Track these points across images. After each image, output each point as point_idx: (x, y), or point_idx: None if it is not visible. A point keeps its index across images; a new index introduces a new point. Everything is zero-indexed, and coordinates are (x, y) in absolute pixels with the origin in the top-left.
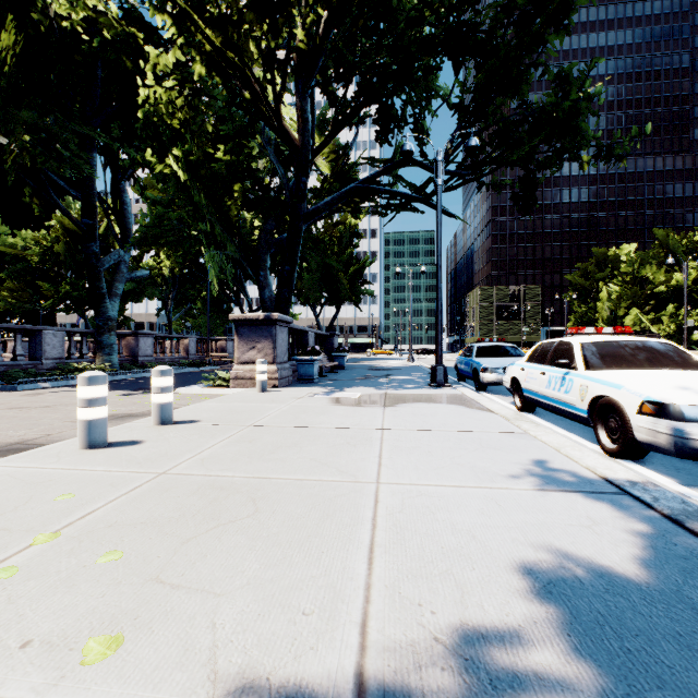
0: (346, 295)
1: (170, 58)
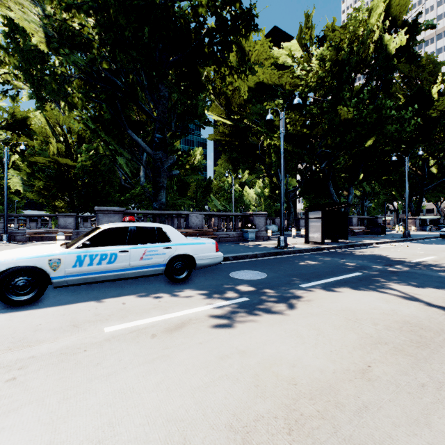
0: None
1: None
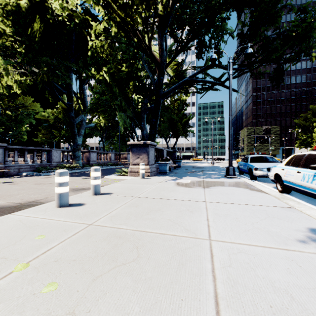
0: (180, 132)
1: (102, 26)
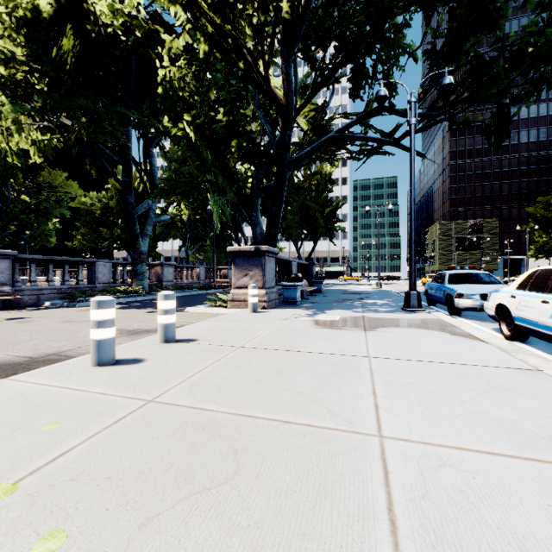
0: (322, 231)
1: (181, 41)
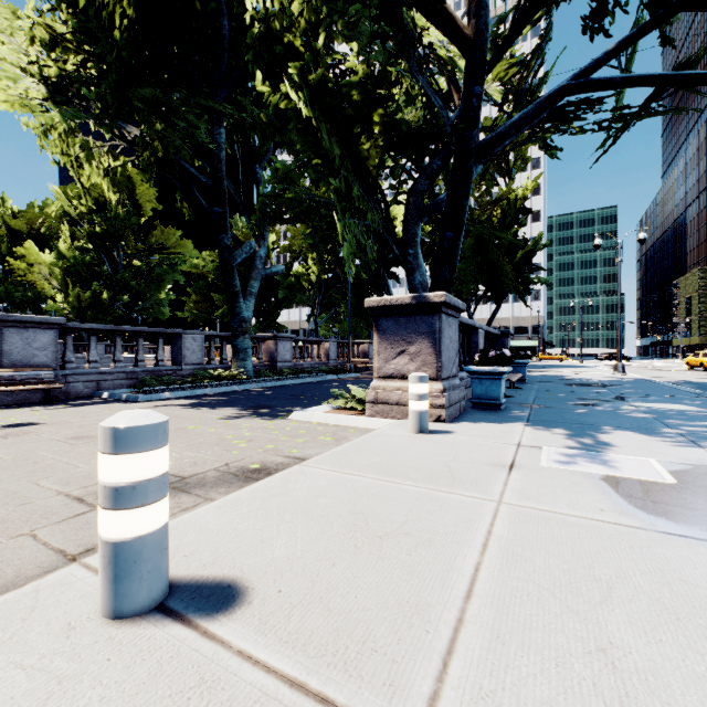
0: (510, 285)
1: None
